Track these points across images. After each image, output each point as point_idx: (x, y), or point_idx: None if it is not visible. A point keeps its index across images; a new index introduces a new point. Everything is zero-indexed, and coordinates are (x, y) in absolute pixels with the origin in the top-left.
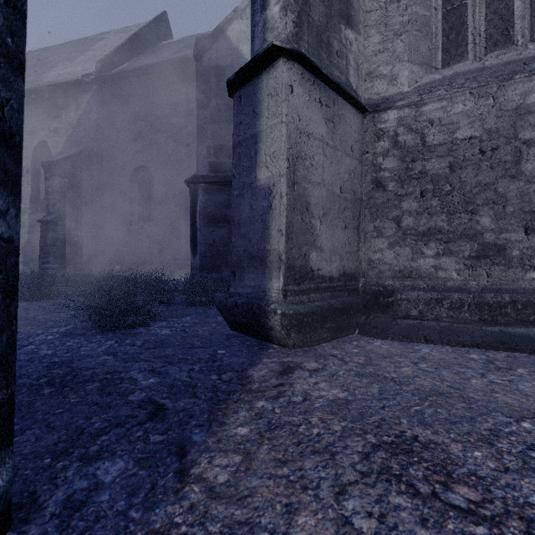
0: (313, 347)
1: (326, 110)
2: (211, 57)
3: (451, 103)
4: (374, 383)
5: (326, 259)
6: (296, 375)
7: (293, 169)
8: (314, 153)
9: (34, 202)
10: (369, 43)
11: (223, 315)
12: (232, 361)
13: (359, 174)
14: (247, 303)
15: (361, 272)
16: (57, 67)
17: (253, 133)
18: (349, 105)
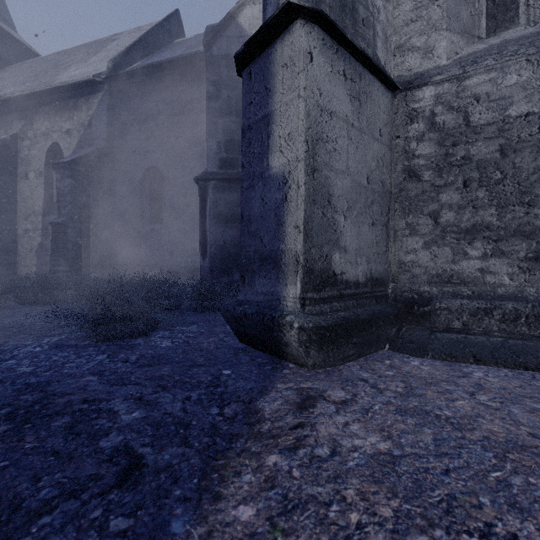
0: (337, 367)
1: (351, 85)
2: (221, 46)
3: (503, 73)
4: (425, 426)
5: (351, 261)
6: (319, 410)
7: (313, 153)
8: (337, 135)
9: (47, 205)
10: (399, 11)
11: (231, 326)
12: (239, 386)
13: (388, 162)
14: (257, 313)
15: (390, 277)
16: (70, 68)
17: (265, 113)
18: (377, 81)
